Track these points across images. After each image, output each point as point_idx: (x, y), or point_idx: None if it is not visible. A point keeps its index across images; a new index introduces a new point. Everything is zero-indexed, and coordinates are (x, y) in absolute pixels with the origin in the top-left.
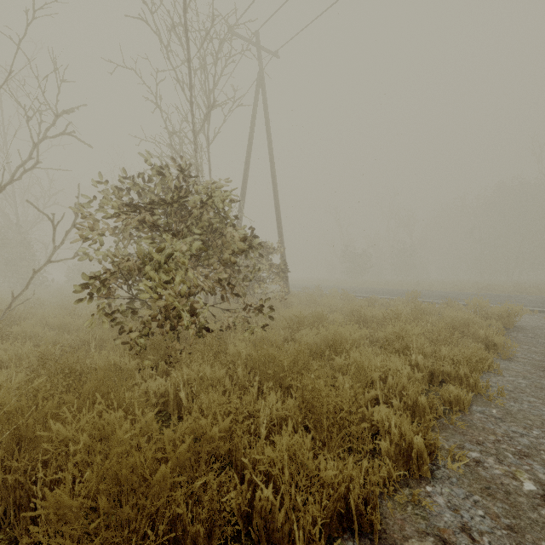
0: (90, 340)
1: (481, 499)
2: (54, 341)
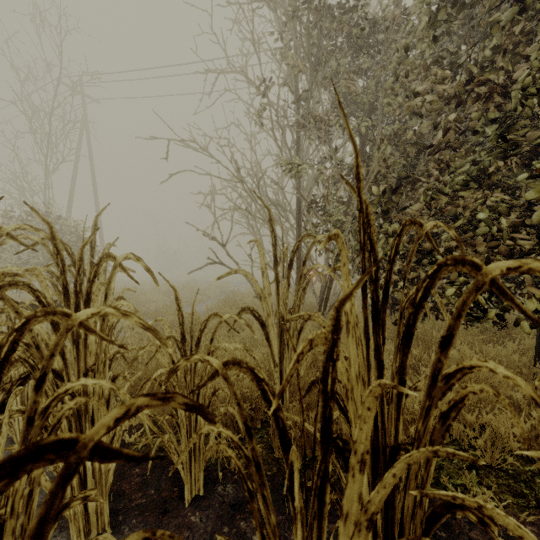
0: None
1: None
2: None
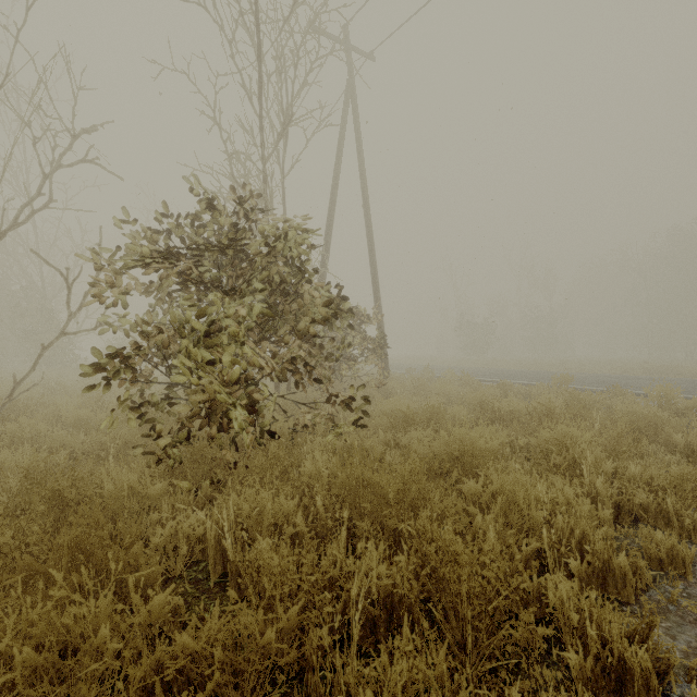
0: (108, 445)
1: None
2: (62, 445)
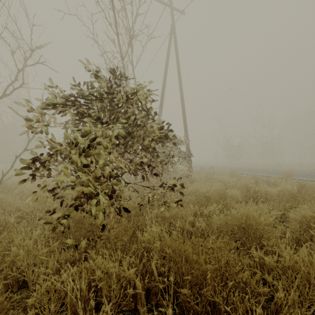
0: (36, 212)
1: None
2: (18, 209)
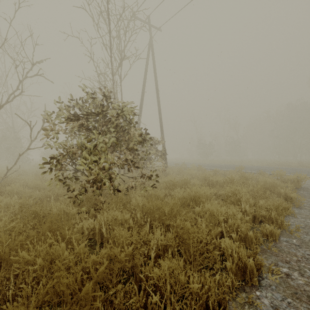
0: (51, 195)
1: (292, 301)
2: (30, 196)
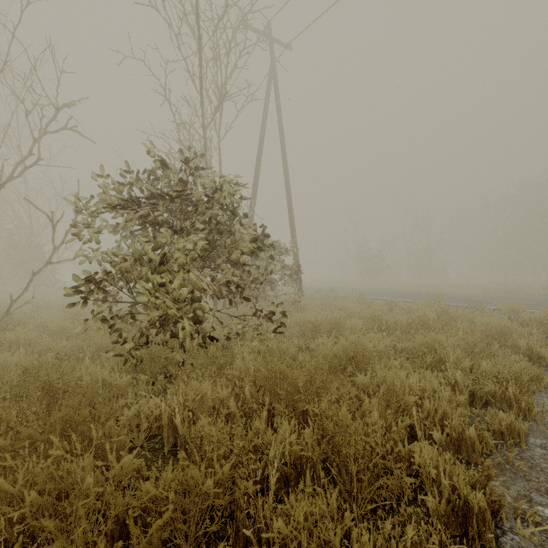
0: (85, 348)
1: None
2: (49, 349)
